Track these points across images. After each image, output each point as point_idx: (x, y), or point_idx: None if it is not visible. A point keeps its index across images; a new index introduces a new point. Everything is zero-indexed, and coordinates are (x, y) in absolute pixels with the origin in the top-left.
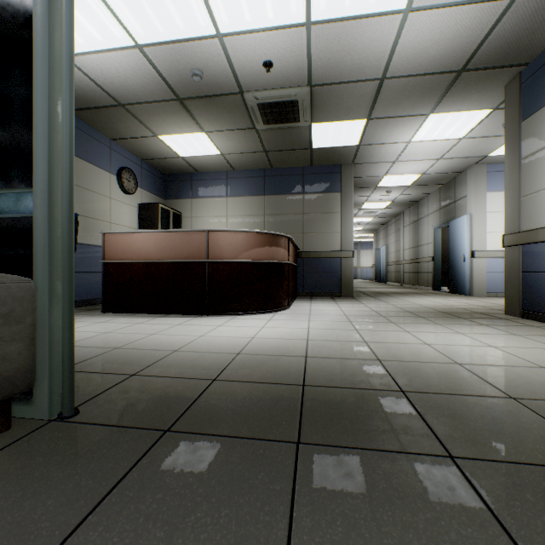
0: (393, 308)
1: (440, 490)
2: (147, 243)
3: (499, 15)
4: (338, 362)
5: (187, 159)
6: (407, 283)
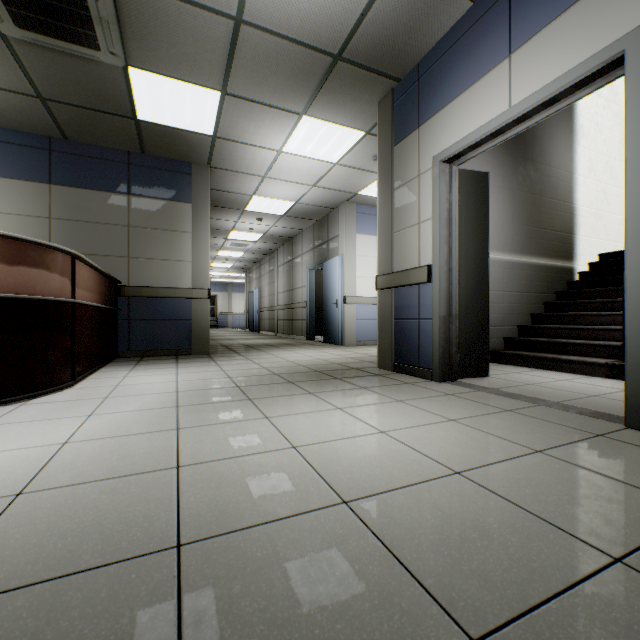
0: (258, 370)
1: None
2: None
3: None
4: (28, 613)
5: None
6: (282, 332)
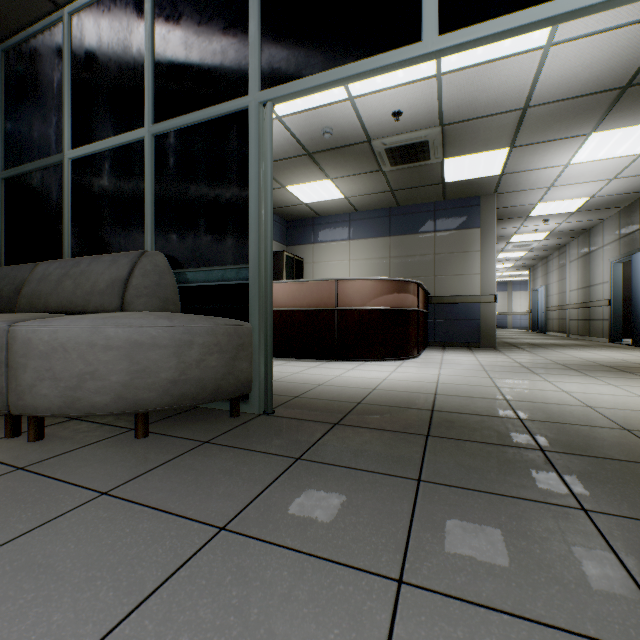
0: (542, 360)
1: (524, 460)
2: (281, 293)
3: None
4: (465, 399)
5: (310, 205)
6: (574, 333)
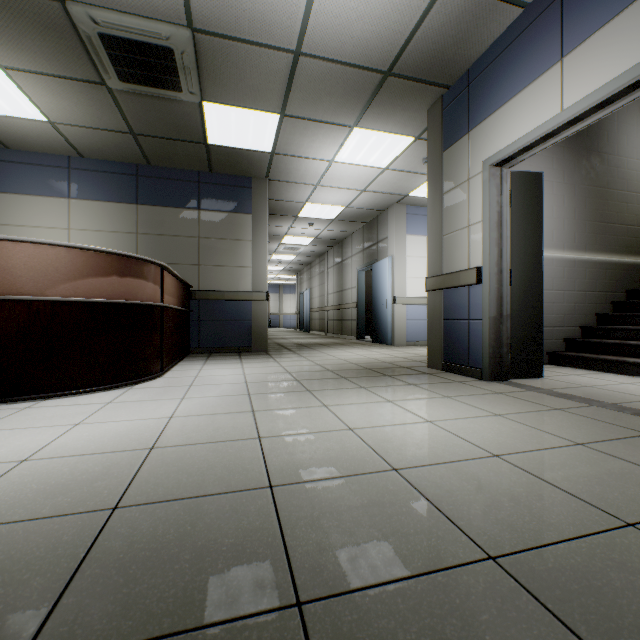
0: (313, 366)
1: None
2: None
3: (429, 3)
4: (184, 513)
5: None
6: (332, 332)
